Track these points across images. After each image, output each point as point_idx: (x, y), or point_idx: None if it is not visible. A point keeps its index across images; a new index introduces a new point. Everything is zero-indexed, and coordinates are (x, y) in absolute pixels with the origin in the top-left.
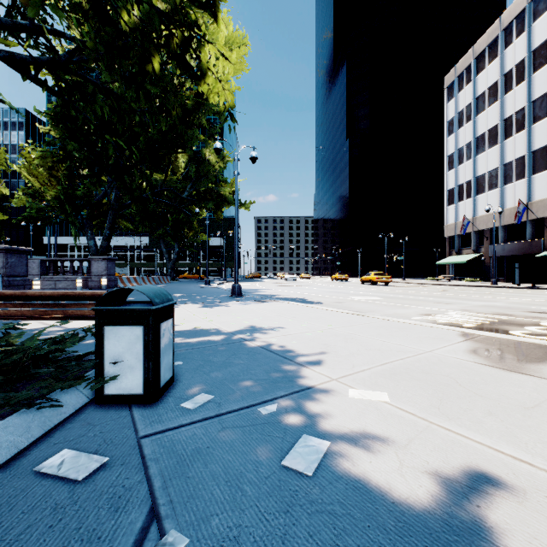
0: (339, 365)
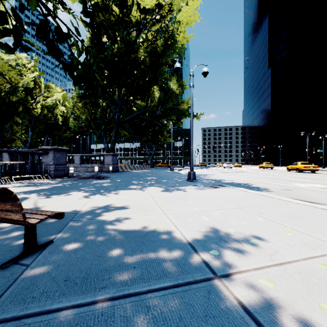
0: None
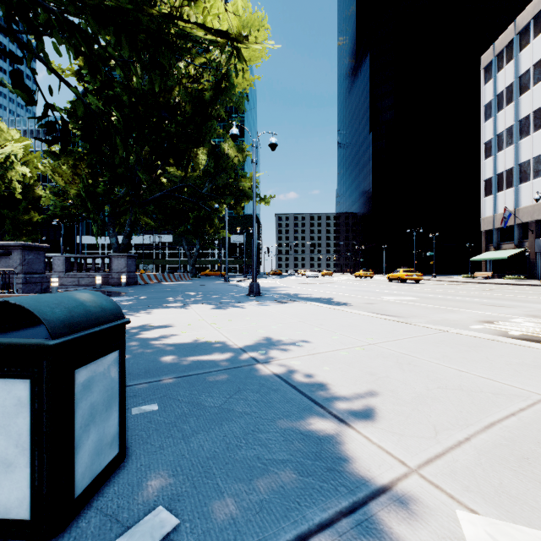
0: (409, 425)
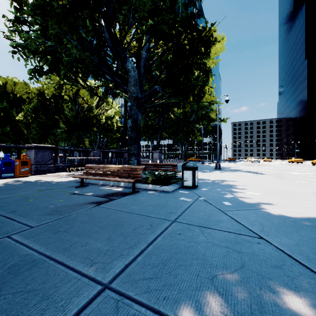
0: (250, 189)
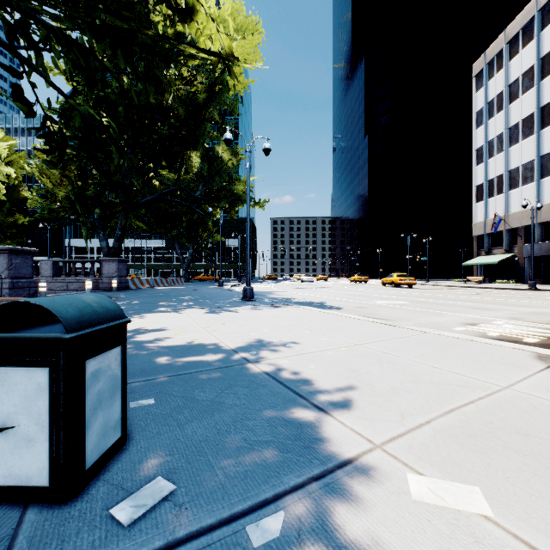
0: (380, 412)
